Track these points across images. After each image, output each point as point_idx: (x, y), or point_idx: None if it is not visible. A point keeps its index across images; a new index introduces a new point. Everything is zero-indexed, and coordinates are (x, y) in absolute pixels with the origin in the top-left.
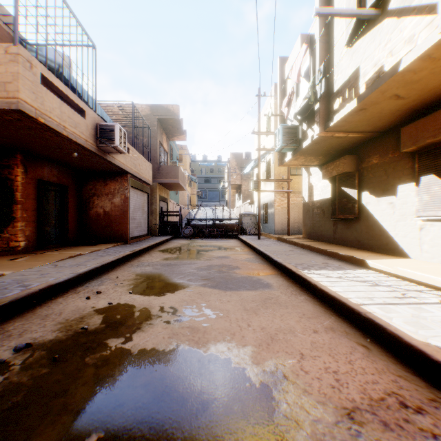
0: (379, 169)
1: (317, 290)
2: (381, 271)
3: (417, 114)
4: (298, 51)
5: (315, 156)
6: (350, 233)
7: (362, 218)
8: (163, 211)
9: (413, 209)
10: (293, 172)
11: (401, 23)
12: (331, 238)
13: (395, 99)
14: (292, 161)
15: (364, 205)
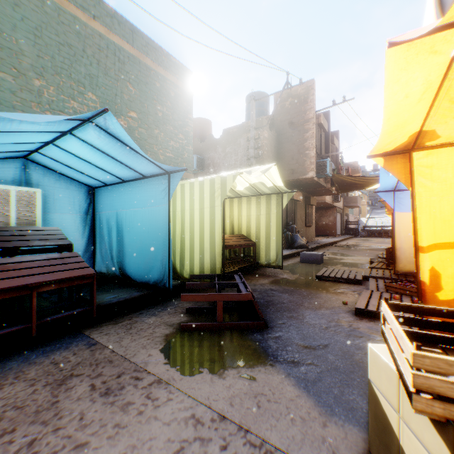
0: None
1: None
2: None
3: None
4: None
5: None
6: None
7: None
8: (347, 221)
9: None
10: None
11: None
12: None
13: None
14: None
15: None
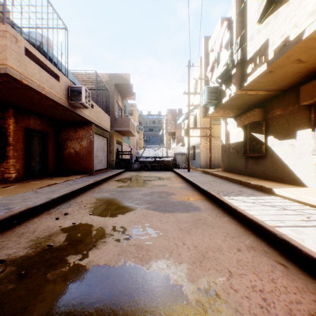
0: (281, 118)
1: (237, 213)
2: (285, 198)
3: (313, 75)
4: (219, 30)
5: (231, 110)
6: (258, 167)
7: (267, 156)
8: (118, 151)
9: (309, 149)
10: (214, 122)
11: (304, 0)
12: (243, 171)
13: (297, 63)
14: (214, 114)
15: (270, 146)
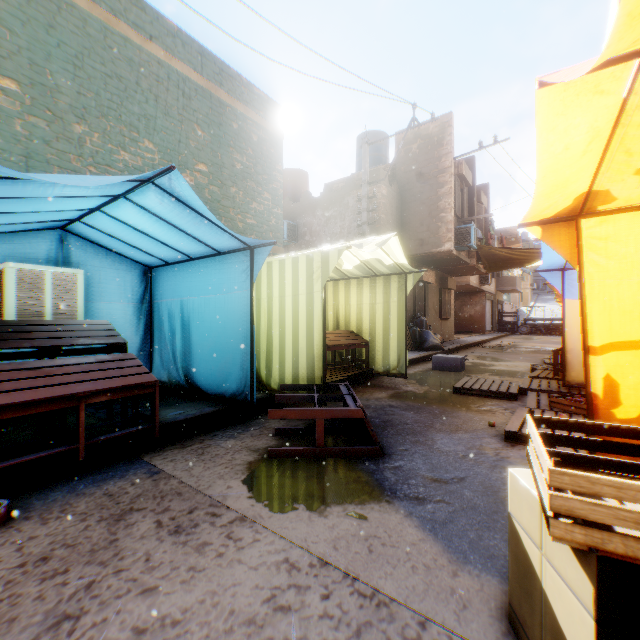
0: None
1: None
2: None
3: None
4: None
5: None
6: None
7: None
8: (500, 312)
9: None
10: None
11: None
12: None
13: None
14: None
15: None
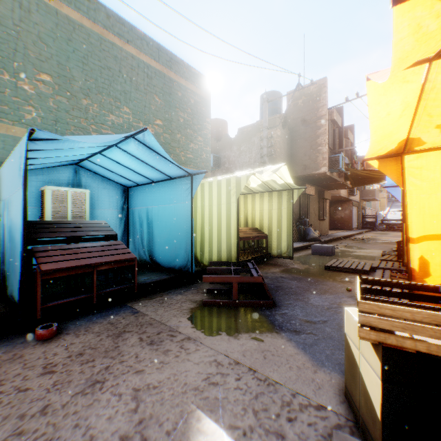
0: None
1: None
2: None
3: None
4: None
5: None
6: None
7: None
8: (363, 215)
9: None
10: None
11: None
12: None
13: None
14: None
15: None
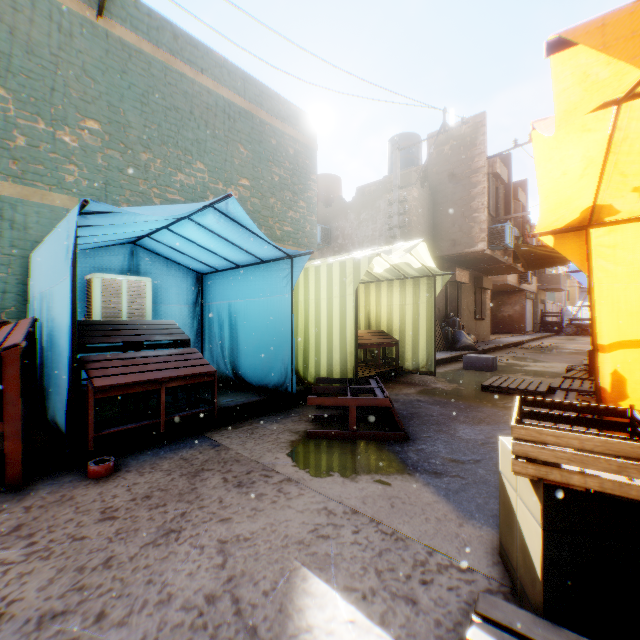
0: None
1: None
2: None
3: None
4: None
5: None
6: None
7: None
8: (542, 312)
9: None
10: None
11: None
12: None
13: None
14: None
15: None
